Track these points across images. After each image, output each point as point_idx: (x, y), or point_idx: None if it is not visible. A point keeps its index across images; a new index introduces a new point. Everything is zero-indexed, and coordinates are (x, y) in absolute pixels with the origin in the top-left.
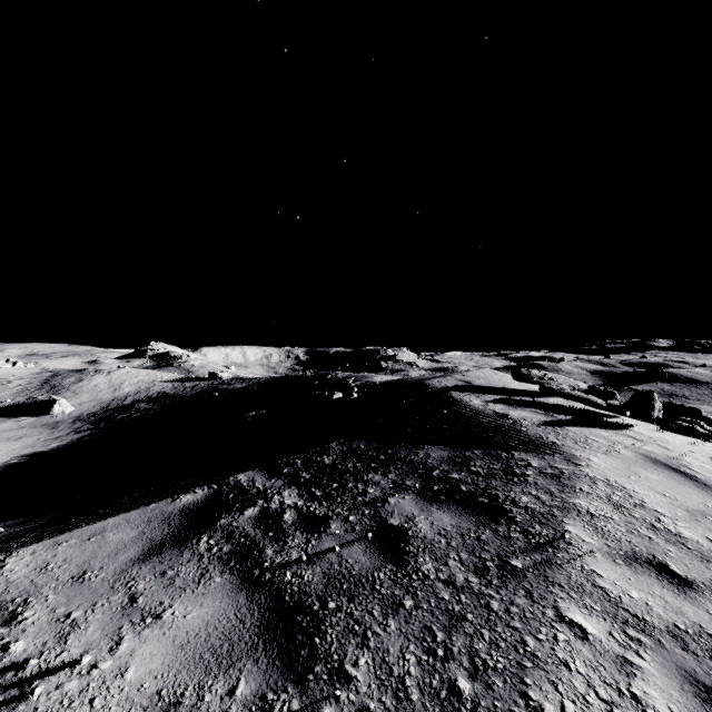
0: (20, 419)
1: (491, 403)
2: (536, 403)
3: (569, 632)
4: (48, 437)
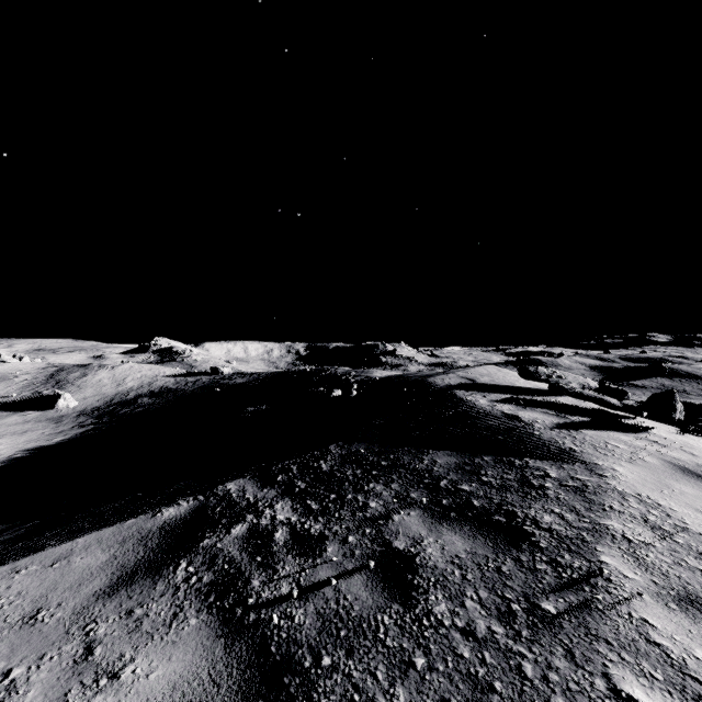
0: (26, 414)
1: (498, 403)
2: (546, 402)
3: None
4: (52, 431)
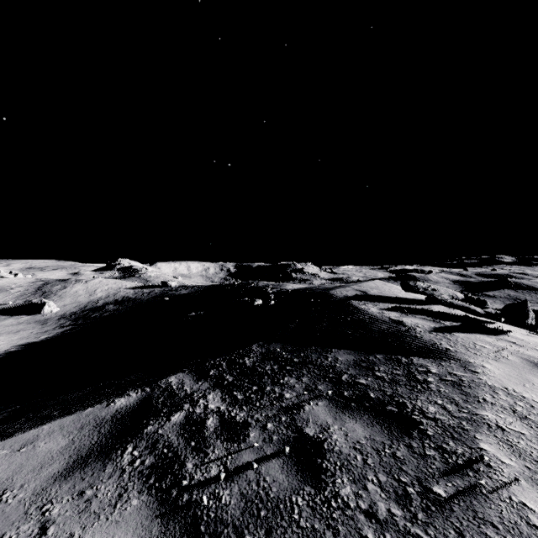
0: (19, 317)
1: (386, 310)
2: (423, 310)
3: None
4: (39, 331)
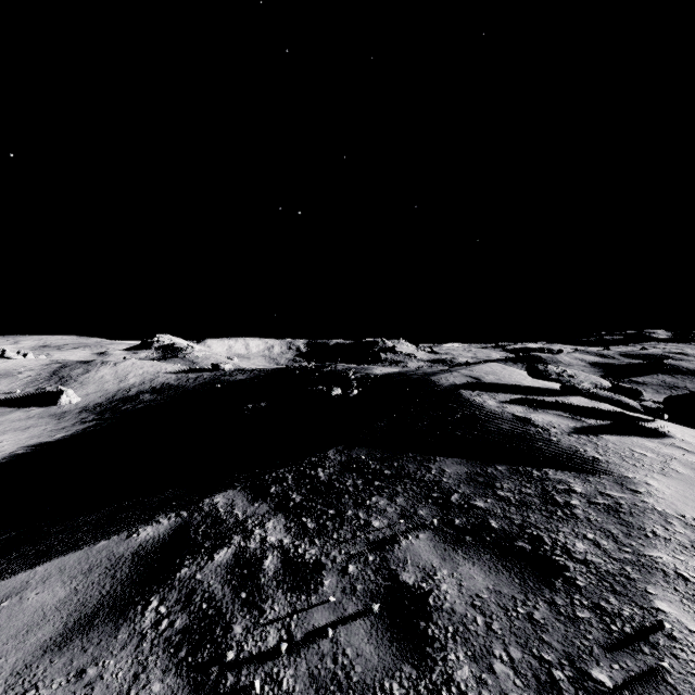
0: (29, 410)
1: (507, 404)
2: (558, 403)
3: None
4: (54, 428)
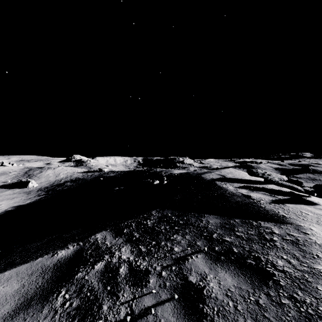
0: (14, 190)
1: (238, 188)
2: (262, 188)
3: None
4: (25, 198)
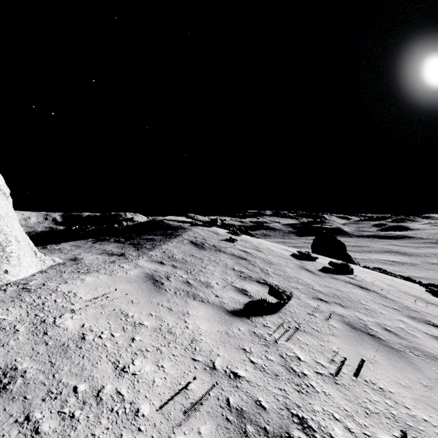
0: None
1: (176, 222)
2: (191, 223)
3: (177, 239)
4: None
